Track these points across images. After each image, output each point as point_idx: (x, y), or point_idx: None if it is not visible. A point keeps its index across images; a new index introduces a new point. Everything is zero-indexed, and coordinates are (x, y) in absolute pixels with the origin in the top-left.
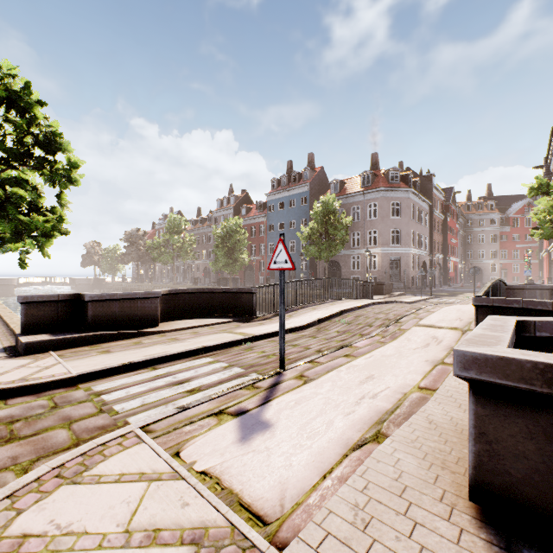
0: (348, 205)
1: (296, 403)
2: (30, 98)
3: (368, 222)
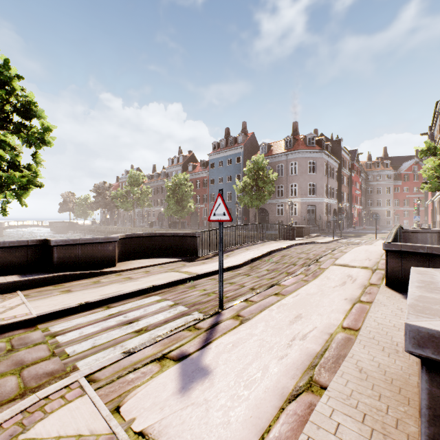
0: (274, 163)
1: (234, 346)
2: (9, 73)
3: (290, 177)
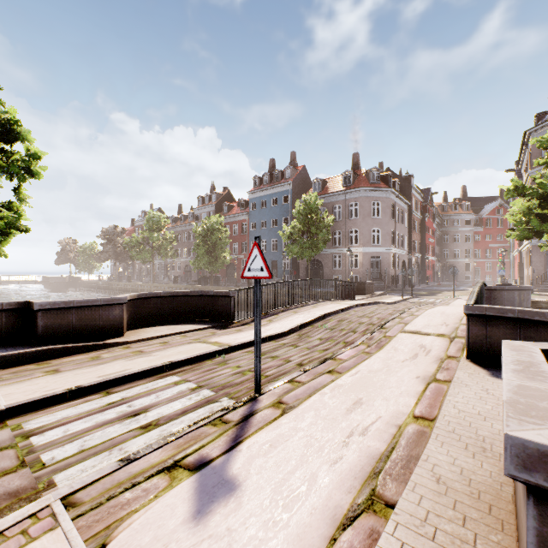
0: (330, 204)
1: (272, 447)
2: None
3: (349, 221)
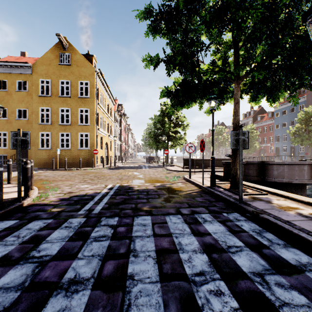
0: None
1: None
2: None
3: None
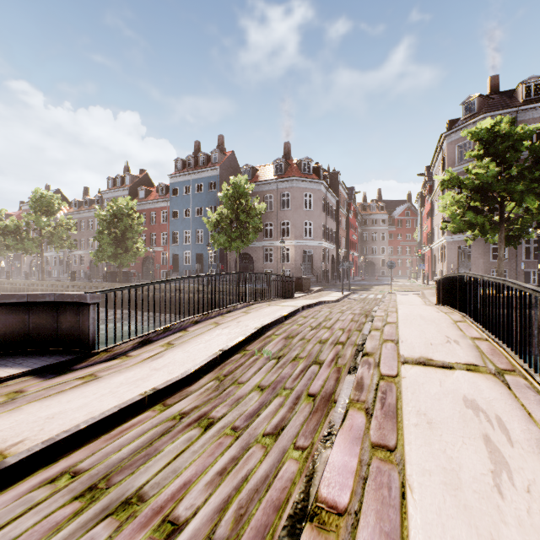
0: (261, 193)
1: None
2: None
3: (281, 212)
